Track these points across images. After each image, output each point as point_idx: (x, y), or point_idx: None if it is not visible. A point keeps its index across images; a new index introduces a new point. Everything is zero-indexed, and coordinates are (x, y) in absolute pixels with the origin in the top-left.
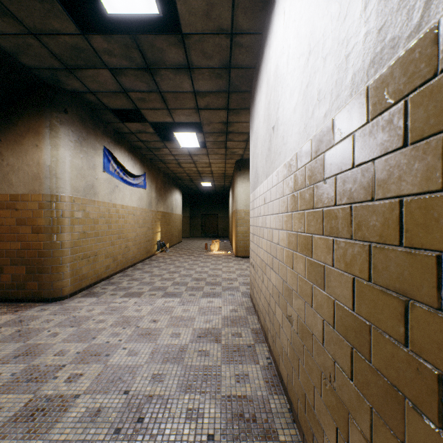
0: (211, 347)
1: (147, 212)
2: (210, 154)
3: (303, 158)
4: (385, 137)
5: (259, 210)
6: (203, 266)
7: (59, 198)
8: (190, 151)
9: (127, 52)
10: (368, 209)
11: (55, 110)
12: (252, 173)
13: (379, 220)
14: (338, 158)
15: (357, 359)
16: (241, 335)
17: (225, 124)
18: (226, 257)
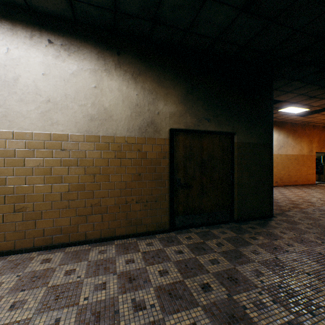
0: None
1: None
2: None
3: (42, 137)
4: (90, 147)
5: None
6: None
7: None
8: None
9: None
10: (85, 160)
11: None
12: None
13: (88, 162)
14: (71, 146)
15: (81, 193)
16: None
17: None
18: None
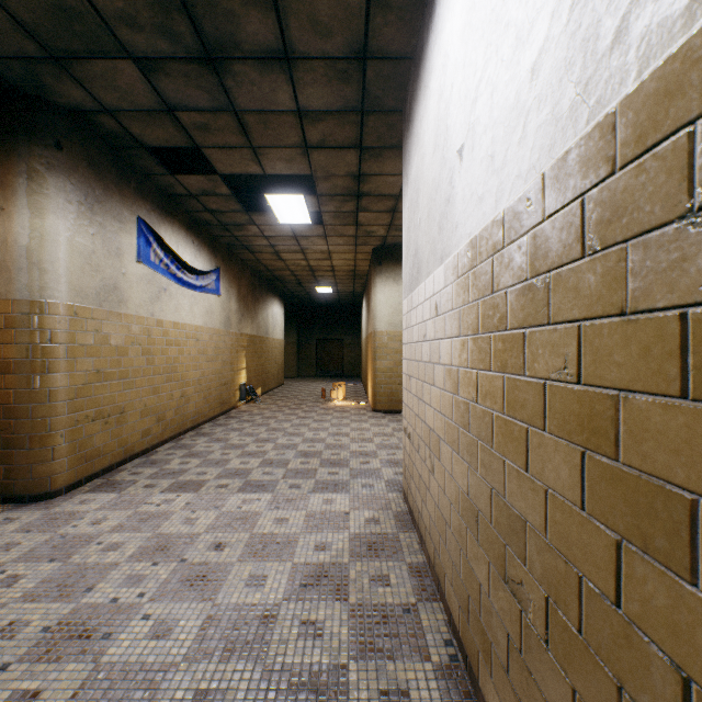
0: (327, 612)
1: (221, 335)
2: (330, 236)
3: (572, 180)
4: None
5: (424, 330)
6: (318, 429)
7: (46, 307)
8: (294, 230)
9: (165, 19)
10: None
11: (37, 142)
12: (406, 261)
13: None
14: None
15: None
16: (388, 580)
17: (355, 178)
18: (357, 411)
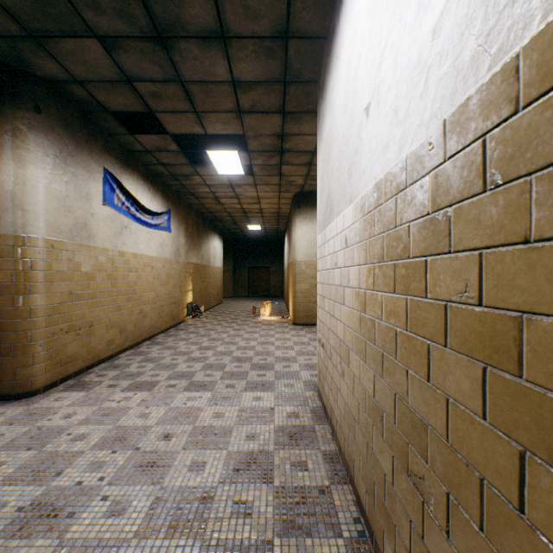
0: (256, 493)
1: (172, 263)
2: (259, 185)
3: (473, 123)
4: None
5: (335, 259)
6: (249, 339)
7: (27, 241)
8: (230, 179)
9: (122, 4)
10: None
11: (20, 106)
12: (320, 203)
13: None
14: None
15: None
16: (306, 466)
17: (279, 137)
18: (281, 324)
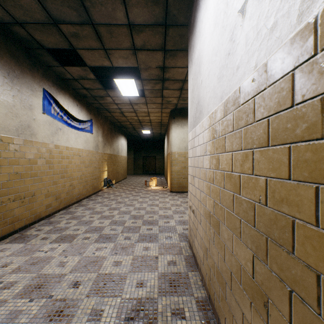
0: None
1: (93, 153)
2: (149, 103)
3: None
4: None
5: (205, 148)
6: (142, 202)
7: None
8: (130, 100)
9: None
10: None
11: None
12: (191, 109)
13: None
14: None
15: None
16: (183, 314)
17: (161, 69)
18: (162, 192)
